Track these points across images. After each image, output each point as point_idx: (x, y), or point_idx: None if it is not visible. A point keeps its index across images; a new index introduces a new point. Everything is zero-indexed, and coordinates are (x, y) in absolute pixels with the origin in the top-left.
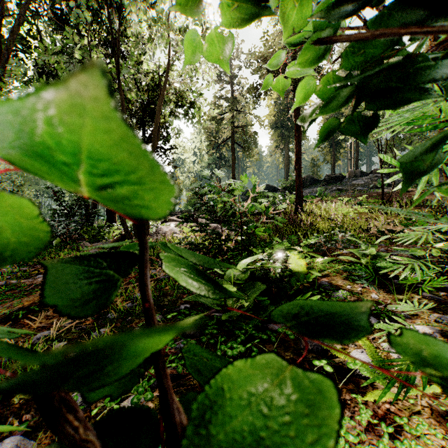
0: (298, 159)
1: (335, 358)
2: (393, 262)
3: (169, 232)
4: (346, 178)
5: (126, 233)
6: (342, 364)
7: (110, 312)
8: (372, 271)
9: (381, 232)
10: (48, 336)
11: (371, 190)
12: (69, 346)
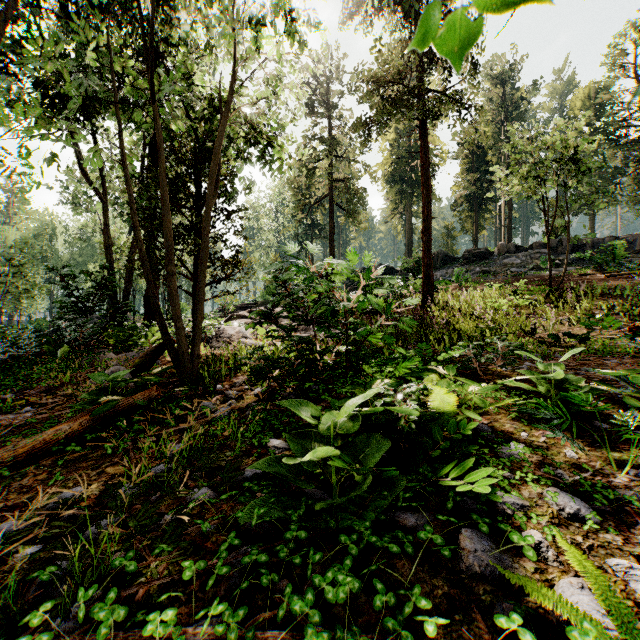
0: (427, 228)
1: (529, 596)
2: (596, 394)
3: (235, 336)
4: (495, 254)
5: (165, 341)
6: (544, 610)
7: (124, 484)
8: (565, 412)
9: (555, 336)
10: (2, 541)
11: (531, 272)
12: (43, 555)
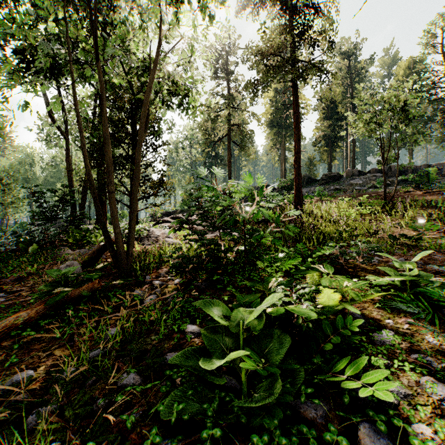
0: (297, 158)
1: None
2: None
3: (161, 236)
4: (344, 177)
5: (107, 243)
6: None
7: (65, 370)
8: (426, 306)
9: (394, 237)
10: None
11: (370, 189)
12: None
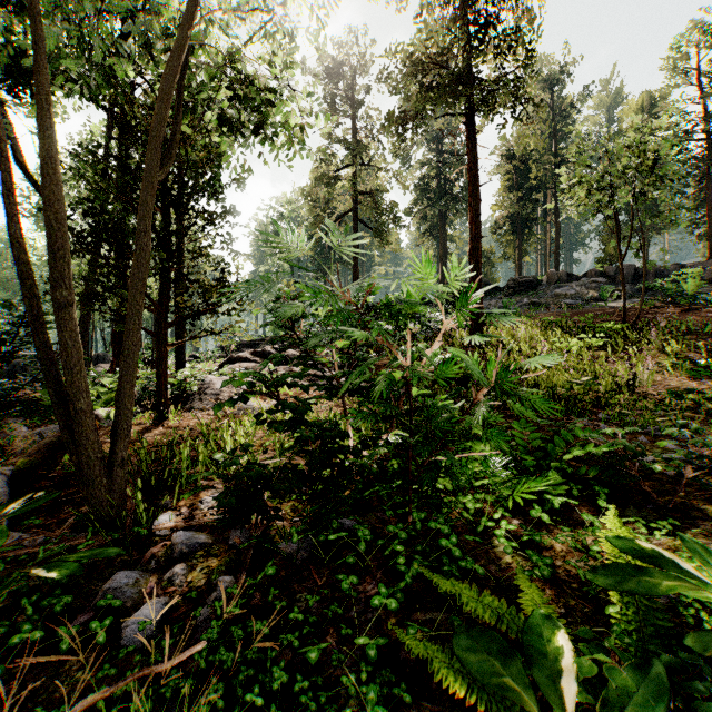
0: (475, 249)
1: None
2: None
3: (226, 393)
4: (544, 284)
5: (63, 431)
6: None
7: None
8: None
9: (681, 395)
10: None
11: (588, 304)
12: None
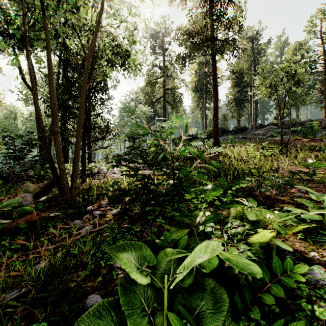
0: (216, 113)
1: None
2: None
3: (108, 172)
4: (249, 129)
5: (54, 177)
6: None
7: None
8: None
9: (293, 172)
10: None
11: (268, 138)
12: None
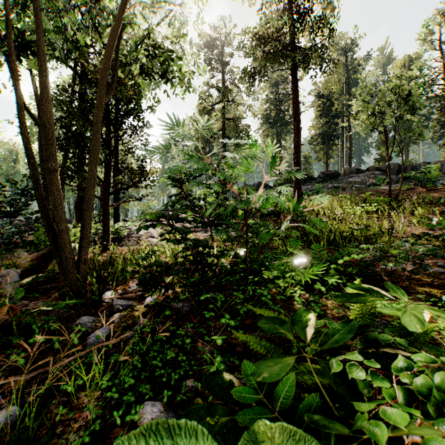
0: (297, 152)
1: None
2: None
3: (144, 236)
4: (342, 175)
5: (51, 244)
6: None
7: None
8: None
9: (418, 236)
10: None
11: (369, 187)
12: None
